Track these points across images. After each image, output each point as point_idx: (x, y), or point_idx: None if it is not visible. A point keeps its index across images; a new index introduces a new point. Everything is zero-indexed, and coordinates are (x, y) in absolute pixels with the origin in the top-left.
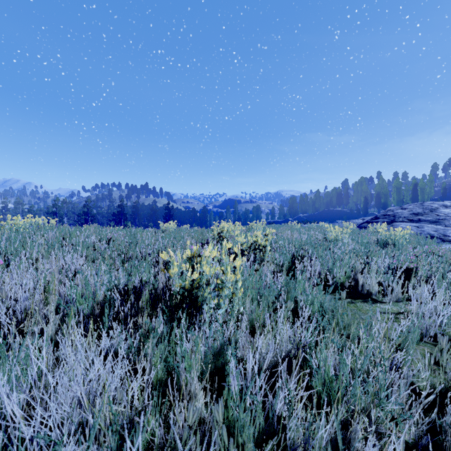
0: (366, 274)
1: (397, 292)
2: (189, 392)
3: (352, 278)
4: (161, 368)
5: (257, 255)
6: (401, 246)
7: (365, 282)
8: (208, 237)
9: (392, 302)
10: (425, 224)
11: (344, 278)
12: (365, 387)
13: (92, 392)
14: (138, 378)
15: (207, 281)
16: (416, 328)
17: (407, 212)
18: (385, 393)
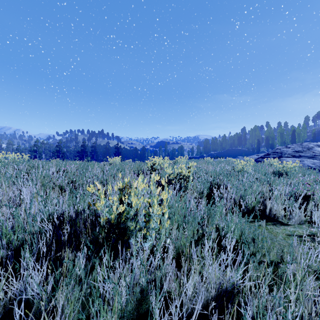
0: (273, 200)
1: (301, 216)
2: None
3: (261, 204)
4: (76, 319)
5: (182, 183)
6: (292, 175)
7: (272, 207)
8: (143, 169)
9: (296, 225)
10: (305, 159)
11: (255, 203)
12: None
13: None
14: None
15: (134, 214)
16: None
17: (291, 150)
18: None
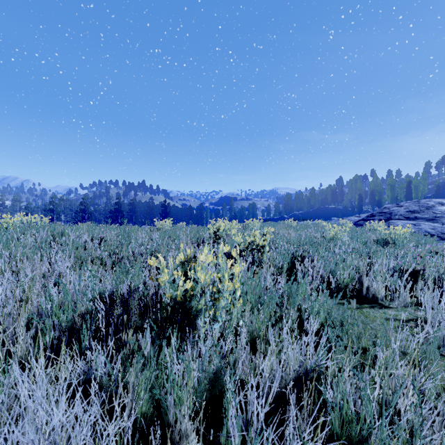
0: (371, 277)
1: (406, 296)
2: (179, 431)
3: (356, 281)
4: (146, 399)
5: (255, 255)
6: (402, 245)
7: (370, 285)
8: (204, 236)
9: (400, 308)
10: (422, 222)
11: (348, 281)
12: (394, 429)
13: (57, 441)
14: (114, 424)
15: (202, 291)
16: (435, 341)
17: (403, 210)
18: (422, 440)
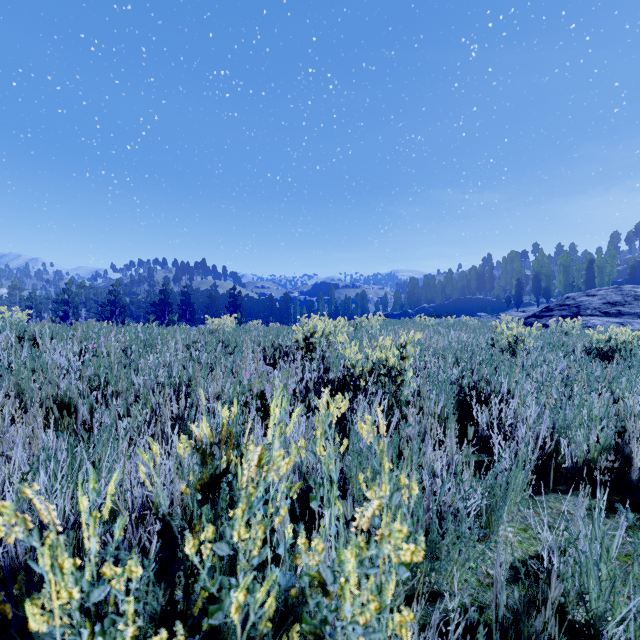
0: None
1: None
2: None
3: (618, 452)
4: None
5: (386, 388)
6: (637, 361)
7: None
8: (286, 346)
9: None
10: (632, 319)
11: (597, 450)
12: None
13: None
14: None
15: None
16: None
17: (598, 301)
18: None
